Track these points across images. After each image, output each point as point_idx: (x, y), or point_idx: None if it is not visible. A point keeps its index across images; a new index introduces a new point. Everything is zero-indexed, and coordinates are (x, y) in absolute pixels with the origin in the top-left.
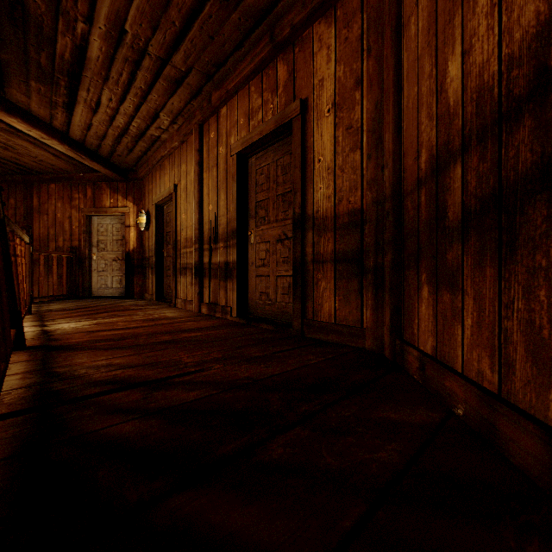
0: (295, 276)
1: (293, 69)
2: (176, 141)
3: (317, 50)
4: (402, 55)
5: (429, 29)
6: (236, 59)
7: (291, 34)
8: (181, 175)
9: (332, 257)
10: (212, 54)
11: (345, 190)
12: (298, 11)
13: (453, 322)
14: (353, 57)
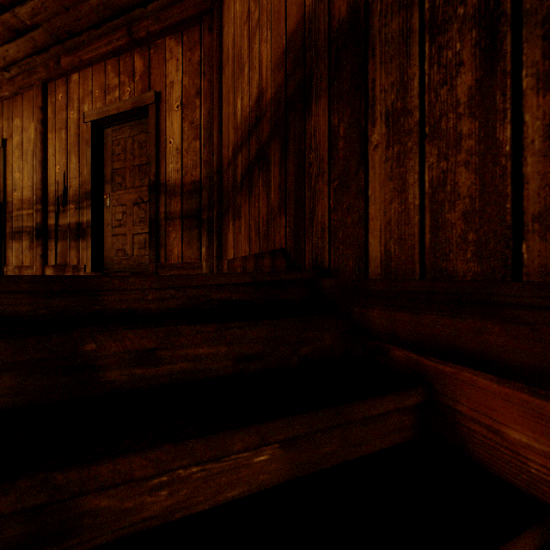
0: (151, 230)
1: (149, 65)
2: (7, 91)
3: (169, 58)
4: (223, 86)
5: (232, 78)
6: (92, 35)
7: (147, 37)
8: (14, 130)
9: (180, 215)
10: (66, 22)
11: (189, 166)
12: (153, 23)
13: (239, 234)
14: (195, 74)
